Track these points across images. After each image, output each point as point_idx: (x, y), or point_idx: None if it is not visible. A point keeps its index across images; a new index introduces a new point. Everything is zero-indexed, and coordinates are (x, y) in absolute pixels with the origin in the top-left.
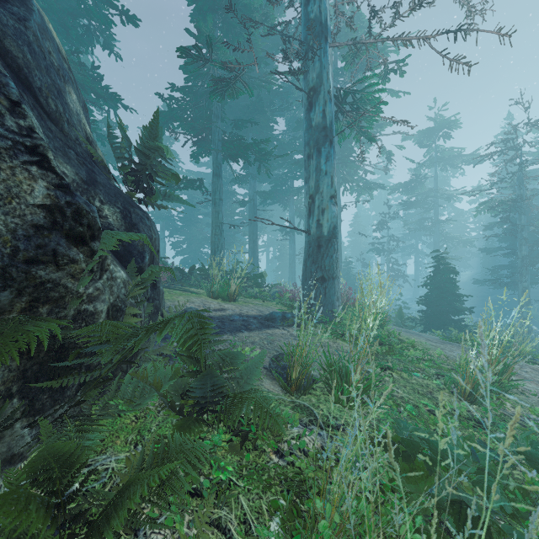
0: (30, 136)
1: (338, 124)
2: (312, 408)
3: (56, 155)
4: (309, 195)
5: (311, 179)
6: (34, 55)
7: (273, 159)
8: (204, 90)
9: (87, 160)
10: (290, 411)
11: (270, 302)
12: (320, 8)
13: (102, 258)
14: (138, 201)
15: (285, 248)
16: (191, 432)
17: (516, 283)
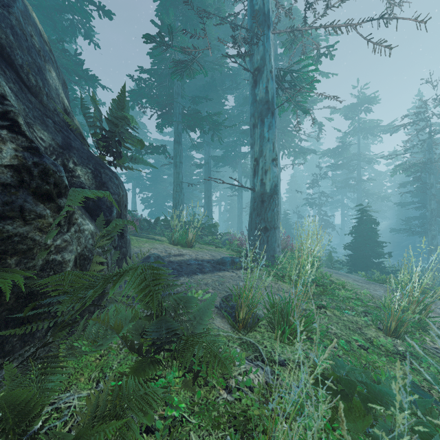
0: (2, 102)
1: (278, 99)
2: (257, 344)
3: (35, 123)
4: (254, 158)
5: (255, 145)
6: (17, 36)
7: (224, 129)
8: (167, 72)
9: (63, 128)
10: (238, 347)
11: (222, 248)
12: (263, 1)
13: (69, 213)
14: (108, 163)
15: (234, 203)
16: (146, 375)
17: (426, 231)
